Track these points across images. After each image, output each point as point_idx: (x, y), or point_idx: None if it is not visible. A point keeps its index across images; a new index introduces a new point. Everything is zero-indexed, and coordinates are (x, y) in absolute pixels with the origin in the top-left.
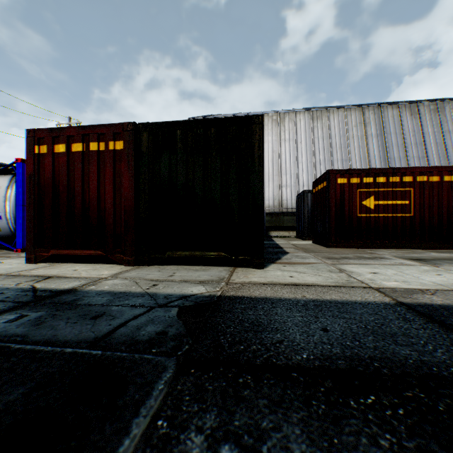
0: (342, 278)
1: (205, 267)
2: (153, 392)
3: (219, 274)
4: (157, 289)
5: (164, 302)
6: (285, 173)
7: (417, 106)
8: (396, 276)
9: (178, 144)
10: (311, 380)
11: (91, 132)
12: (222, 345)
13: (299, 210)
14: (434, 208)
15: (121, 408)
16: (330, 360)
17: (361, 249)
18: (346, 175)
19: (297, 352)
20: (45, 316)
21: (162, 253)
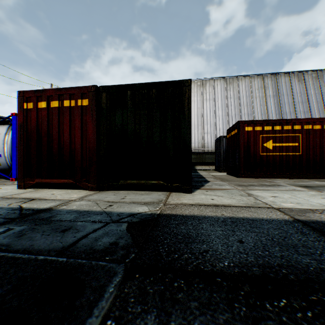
0: (250, 200)
1: (148, 192)
2: (104, 294)
3: (158, 197)
4: (112, 208)
5: (117, 219)
6: (206, 123)
7: (303, 74)
8: (291, 199)
9: (128, 101)
10: (232, 284)
11: (65, 92)
12: (161, 254)
13: (216, 150)
14: (317, 148)
15: (78, 309)
16: (247, 267)
17: (263, 179)
18: (251, 124)
19: (220, 260)
20: (26, 229)
21: (116, 182)
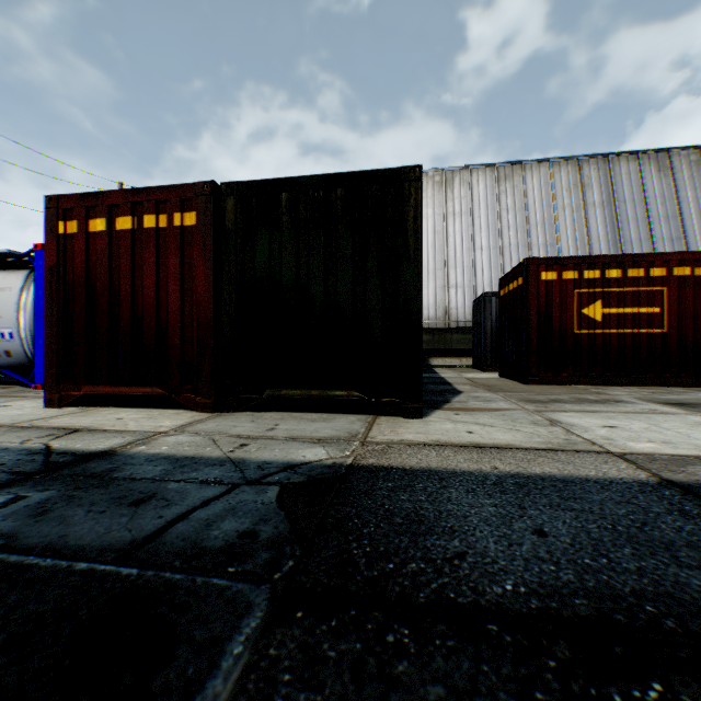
0: (556, 435)
1: (327, 415)
2: (221, 661)
3: (349, 427)
4: (247, 452)
5: (257, 476)
6: (454, 265)
7: (669, 157)
8: (648, 432)
9: (283, 216)
10: (526, 641)
11: (146, 198)
12: (355, 561)
13: (476, 324)
14: None
15: (156, 699)
16: (559, 597)
17: (580, 386)
18: (555, 266)
19: (494, 577)
20: (55, 498)
21: (258, 392)
